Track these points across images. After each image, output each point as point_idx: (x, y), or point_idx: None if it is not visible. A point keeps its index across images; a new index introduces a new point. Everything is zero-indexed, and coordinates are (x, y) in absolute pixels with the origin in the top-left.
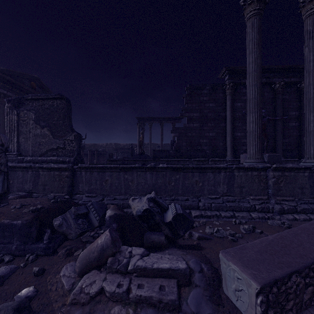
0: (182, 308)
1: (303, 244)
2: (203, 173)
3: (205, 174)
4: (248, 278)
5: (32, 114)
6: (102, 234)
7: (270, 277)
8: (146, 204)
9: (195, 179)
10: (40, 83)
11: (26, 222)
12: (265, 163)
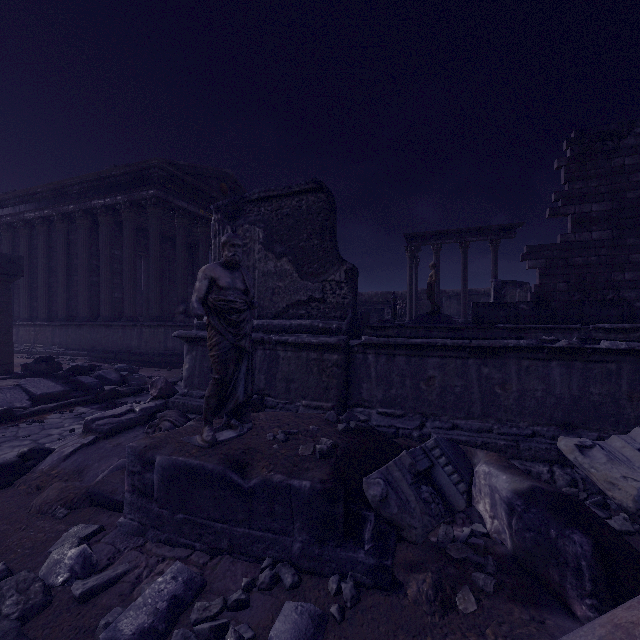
0: None
1: None
2: None
3: None
4: None
5: (258, 231)
6: None
7: None
8: None
9: None
10: (234, 183)
11: (321, 486)
12: None
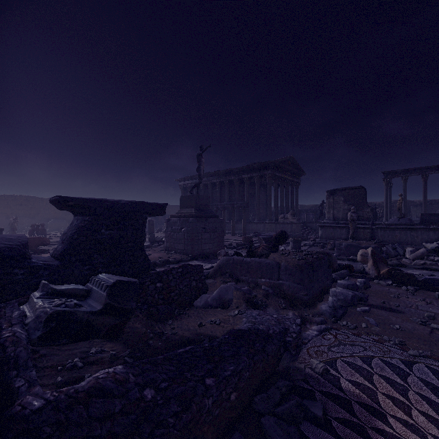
0: None
1: None
2: None
3: None
4: None
5: (341, 198)
6: (420, 249)
7: None
8: (436, 245)
9: None
10: (293, 160)
11: (376, 246)
12: None
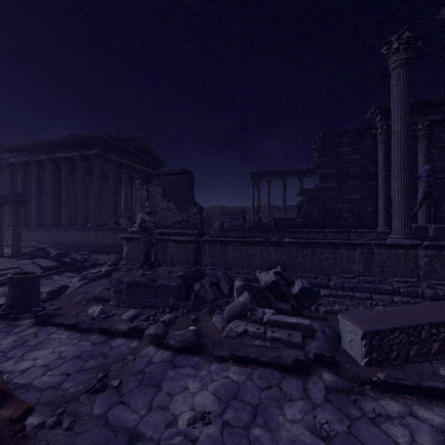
0: (306, 349)
1: (417, 314)
2: (335, 249)
3: (337, 251)
4: (356, 328)
5: (159, 189)
6: (242, 295)
7: (373, 328)
8: (273, 276)
9: (324, 256)
10: (144, 143)
11: (178, 284)
12: (414, 240)
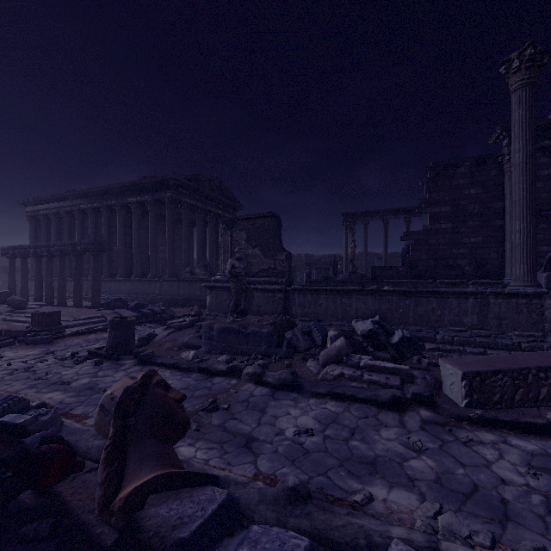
0: (404, 392)
1: (526, 360)
2: (443, 299)
3: (446, 301)
4: (456, 370)
5: (244, 234)
6: (338, 340)
7: (474, 370)
8: (370, 325)
9: (430, 306)
10: (219, 182)
11: (270, 330)
12: (538, 288)
